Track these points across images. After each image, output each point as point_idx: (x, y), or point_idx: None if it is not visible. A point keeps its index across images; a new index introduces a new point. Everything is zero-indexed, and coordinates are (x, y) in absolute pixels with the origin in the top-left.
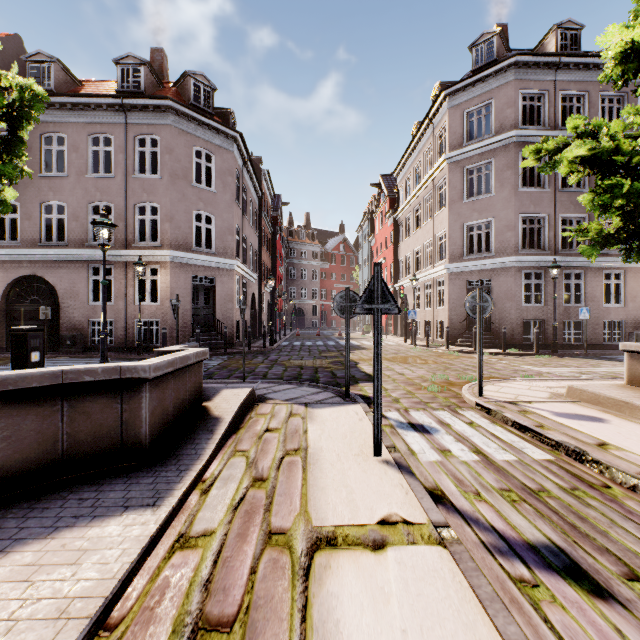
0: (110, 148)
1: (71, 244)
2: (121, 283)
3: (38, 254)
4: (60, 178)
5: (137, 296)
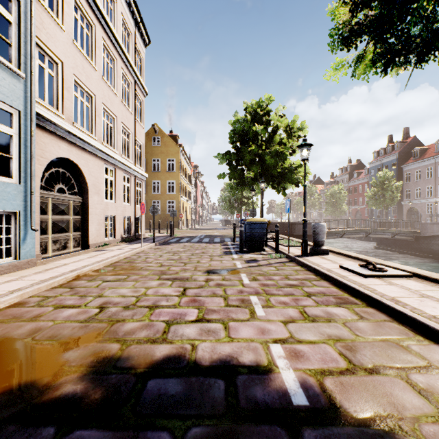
0: (431, 170)
1: (421, 198)
2: (434, 208)
3: (413, 202)
4: (418, 181)
5: (438, 211)
